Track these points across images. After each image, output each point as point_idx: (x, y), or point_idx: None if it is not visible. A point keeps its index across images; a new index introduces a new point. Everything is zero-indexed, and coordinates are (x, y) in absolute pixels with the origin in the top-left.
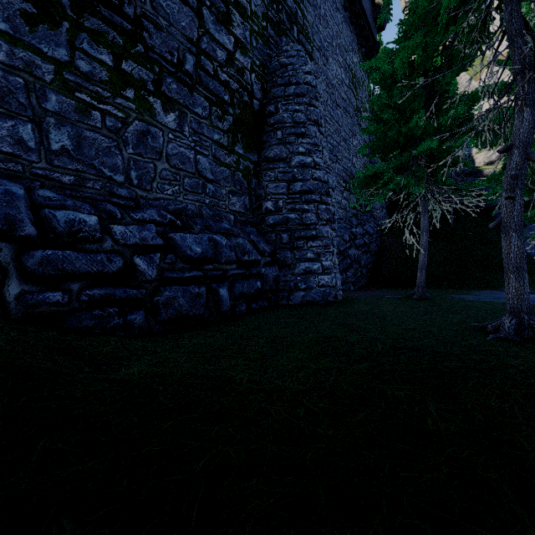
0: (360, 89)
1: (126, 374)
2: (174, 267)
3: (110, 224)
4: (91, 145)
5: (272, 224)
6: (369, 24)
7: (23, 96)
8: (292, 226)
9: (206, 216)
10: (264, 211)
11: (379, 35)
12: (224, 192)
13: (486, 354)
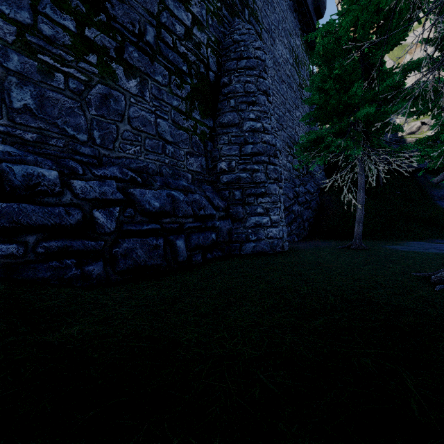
0: (302, 68)
1: (64, 334)
2: (133, 221)
3: (71, 179)
4: (54, 105)
5: (225, 182)
6: (310, 12)
7: None
8: (244, 184)
9: (166, 175)
10: (219, 170)
11: (318, 23)
12: (182, 153)
13: (441, 307)
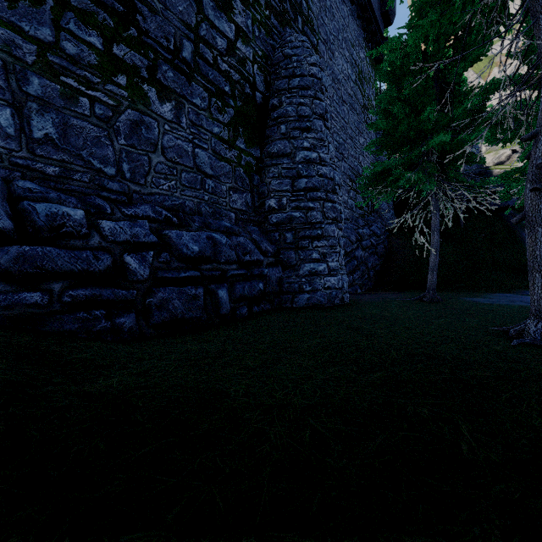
0: (367, 86)
1: (103, 385)
2: (168, 267)
3: (99, 219)
4: (78, 134)
5: (275, 223)
6: (377, 18)
7: (1, 78)
8: (297, 224)
9: (205, 214)
10: (267, 209)
11: (386, 31)
12: (224, 189)
13: (514, 361)
